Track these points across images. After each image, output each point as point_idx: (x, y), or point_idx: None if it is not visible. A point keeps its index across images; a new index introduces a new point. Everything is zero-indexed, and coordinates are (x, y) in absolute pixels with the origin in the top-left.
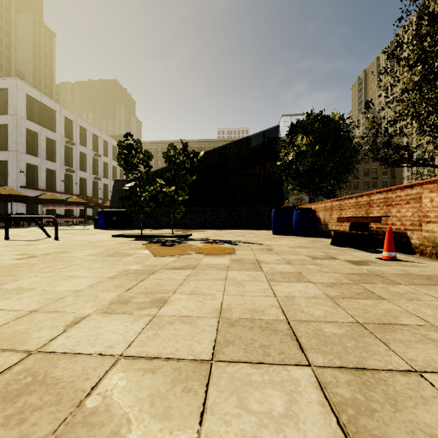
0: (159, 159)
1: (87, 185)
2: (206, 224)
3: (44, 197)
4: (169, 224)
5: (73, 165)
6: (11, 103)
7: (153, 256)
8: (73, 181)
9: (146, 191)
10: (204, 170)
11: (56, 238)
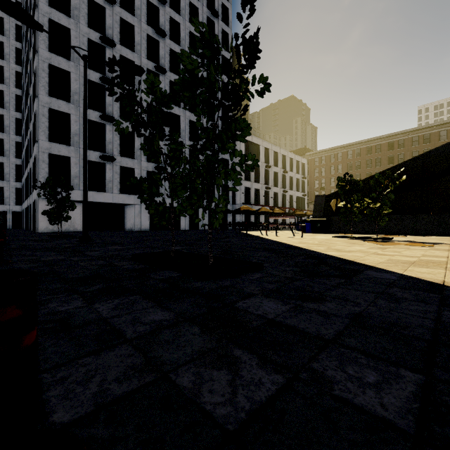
0: (339, 164)
1: (278, 198)
2: (404, 230)
3: (262, 210)
4: (364, 230)
5: (269, 183)
6: (237, 148)
7: (378, 245)
8: (269, 196)
9: (355, 207)
10: (397, 167)
11: (302, 236)
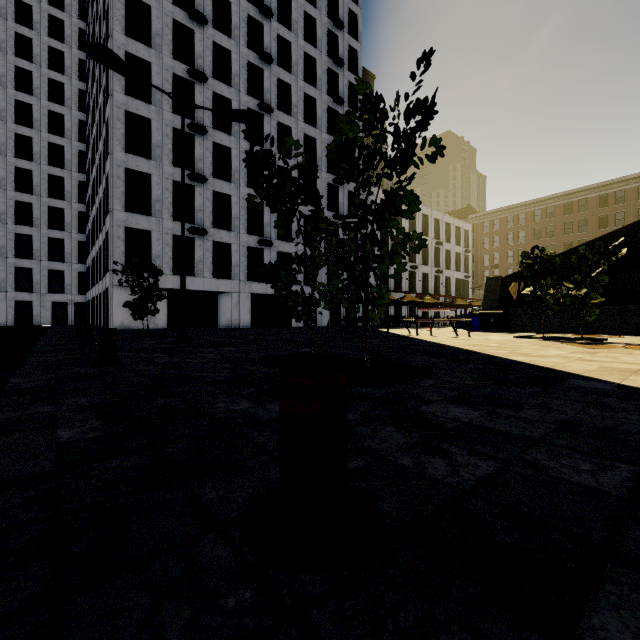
0: (521, 230)
1: (429, 281)
2: (624, 328)
3: (406, 299)
4: (561, 328)
5: (416, 260)
6: None
7: (584, 348)
8: (416, 278)
9: (549, 294)
10: (613, 233)
11: (469, 336)
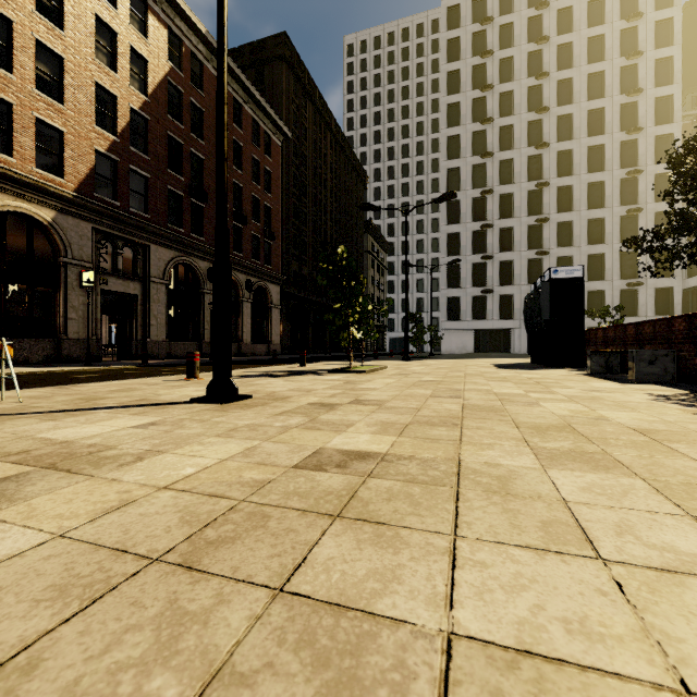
0: None
1: None
2: None
3: None
4: None
5: None
6: None
7: None
8: None
9: None
10: None
11: None
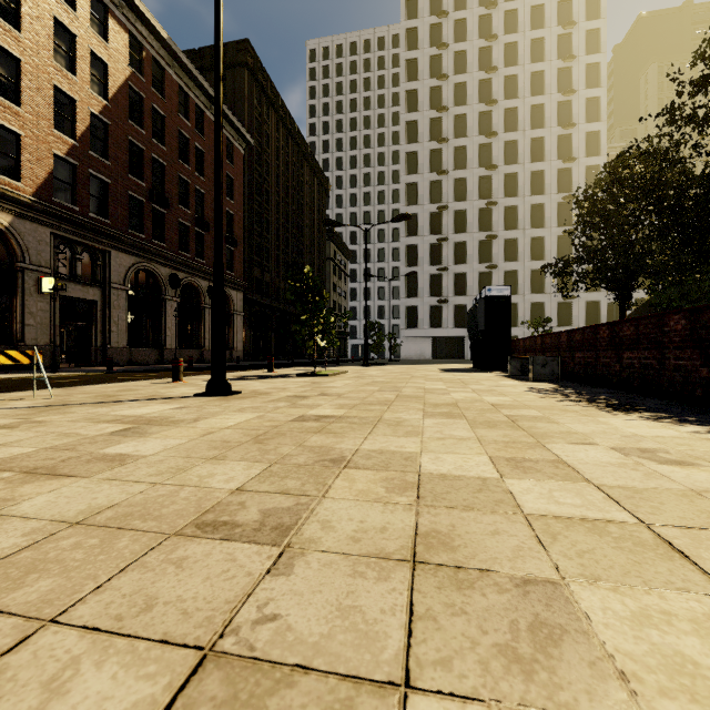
0: None
1: None
2: None
3: None
4: None
5: None
6: None
7: None
8: None
9: None
10: None
11: None
